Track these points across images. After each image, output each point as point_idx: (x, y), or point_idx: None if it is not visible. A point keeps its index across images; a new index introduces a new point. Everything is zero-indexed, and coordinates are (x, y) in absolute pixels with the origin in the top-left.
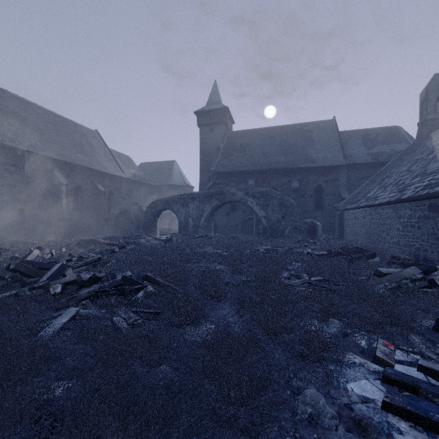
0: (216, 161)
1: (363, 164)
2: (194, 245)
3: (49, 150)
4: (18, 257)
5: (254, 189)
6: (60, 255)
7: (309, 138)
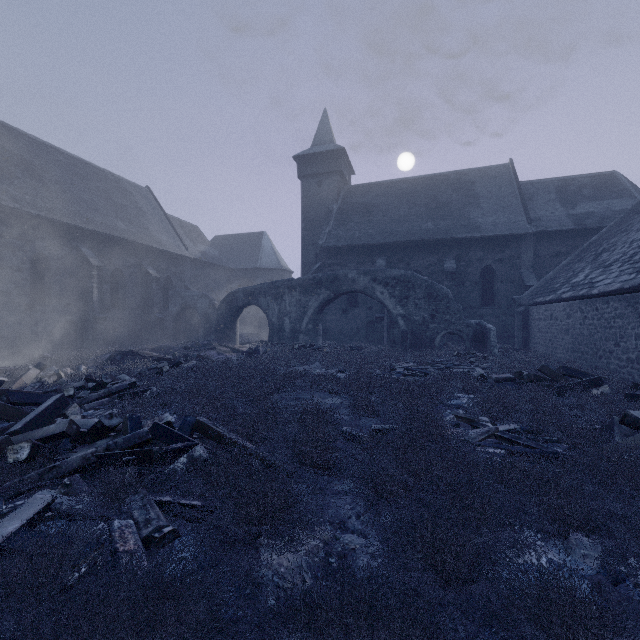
0: (326, 231)
1: (559, 233)
2: (291, 360)
3: (74, 215)
4: (3, 381)
5: (385, 273)
6: (74, 377)
7: (471, 194)
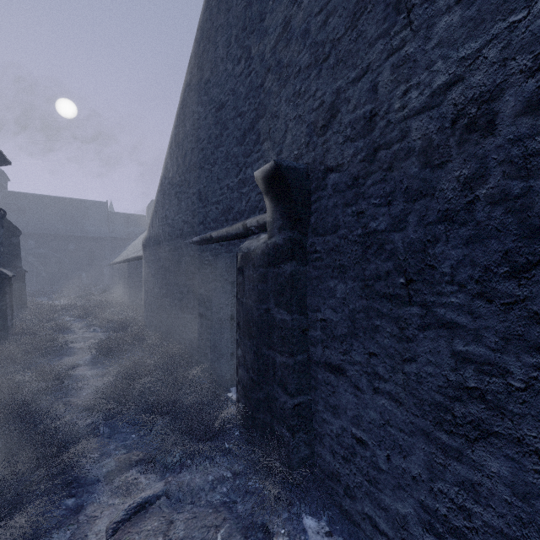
0: None
1: (121, 238)
2: None
3: None
4: None
5: (34, 251)
6: None
7: (86, 214)
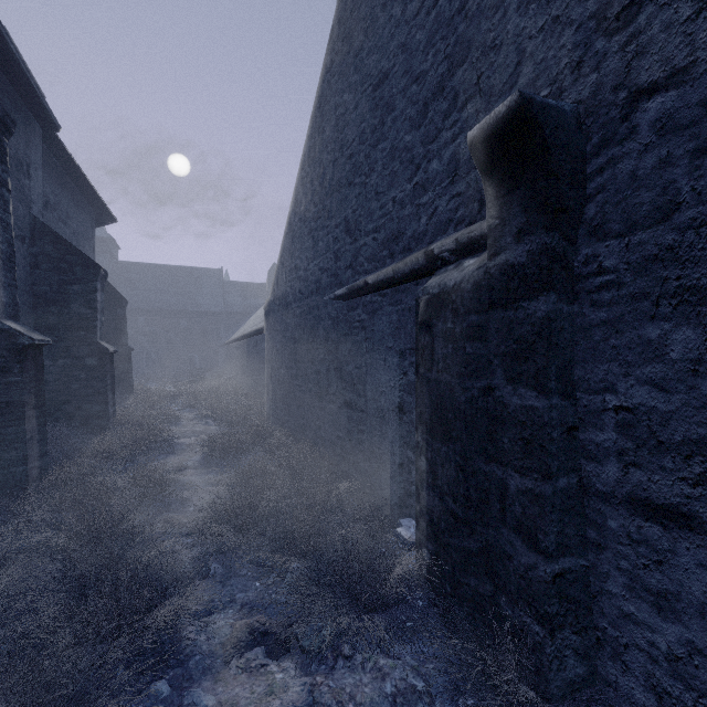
0: None
1: (238, 313)
2: None
3: None
4: None
5: (144, 329)
6: None
7: (199, 284)
